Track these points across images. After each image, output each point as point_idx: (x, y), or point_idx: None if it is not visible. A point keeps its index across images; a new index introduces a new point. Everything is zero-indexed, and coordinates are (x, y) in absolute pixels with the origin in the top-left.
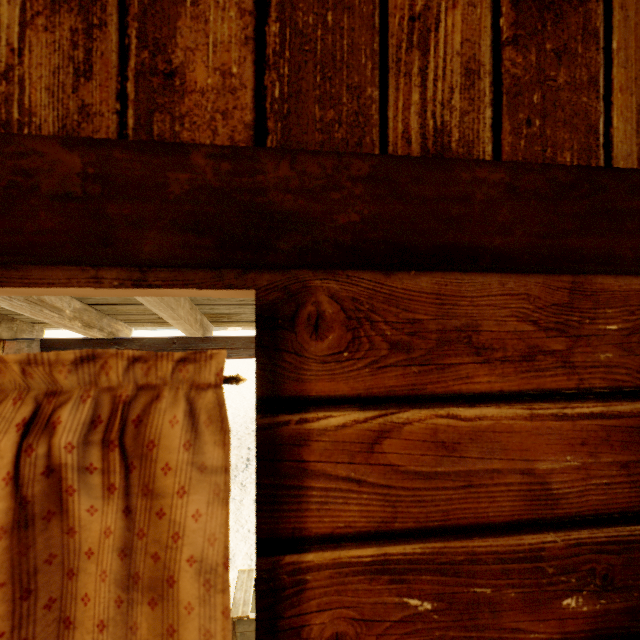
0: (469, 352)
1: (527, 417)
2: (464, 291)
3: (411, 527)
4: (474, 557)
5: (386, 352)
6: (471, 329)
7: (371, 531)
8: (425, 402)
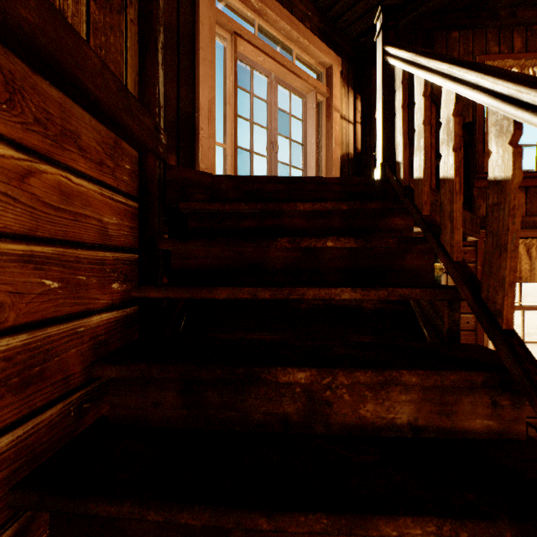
0: (77, 147)
1: (100, 194)
2: (74, 112)
3: (47, 237)
4: (79, 260)
5: (33, 121)
6: (77, 135)
7: (23, 234)
8: (55, 164)
